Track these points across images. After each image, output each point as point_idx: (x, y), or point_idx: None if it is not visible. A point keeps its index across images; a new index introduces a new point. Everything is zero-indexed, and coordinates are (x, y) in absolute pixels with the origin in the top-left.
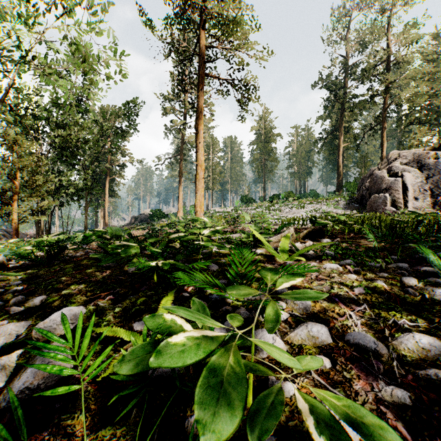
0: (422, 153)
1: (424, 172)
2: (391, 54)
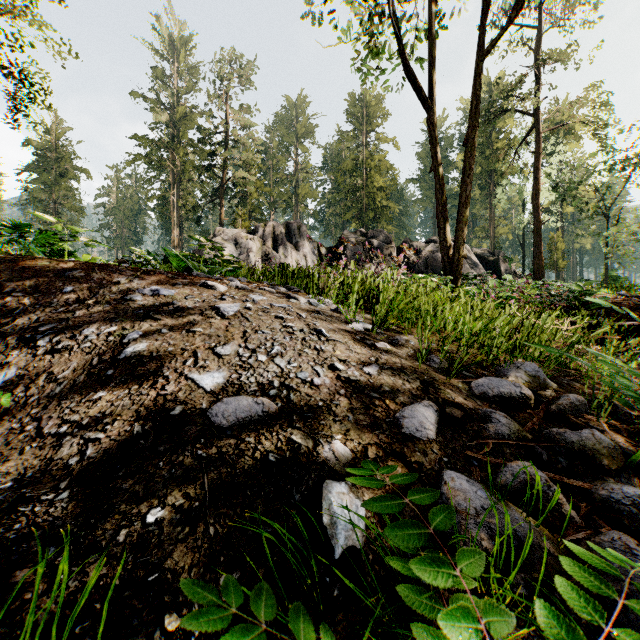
0: (238, 233)
1: (239, 249)
2: (228, 128)
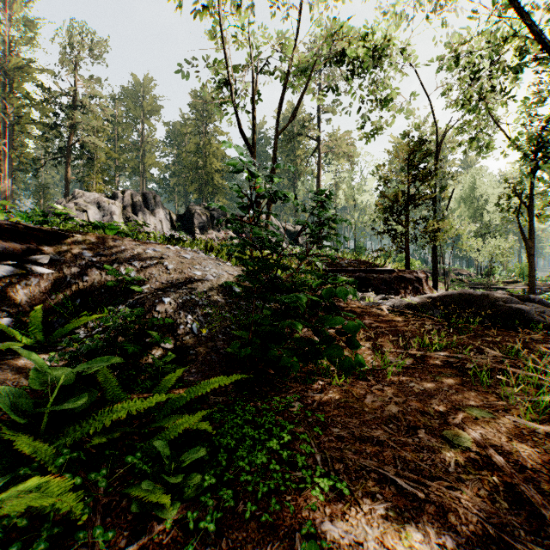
0: (100, 197)
1: (102, 212)
2: (75, 93)
